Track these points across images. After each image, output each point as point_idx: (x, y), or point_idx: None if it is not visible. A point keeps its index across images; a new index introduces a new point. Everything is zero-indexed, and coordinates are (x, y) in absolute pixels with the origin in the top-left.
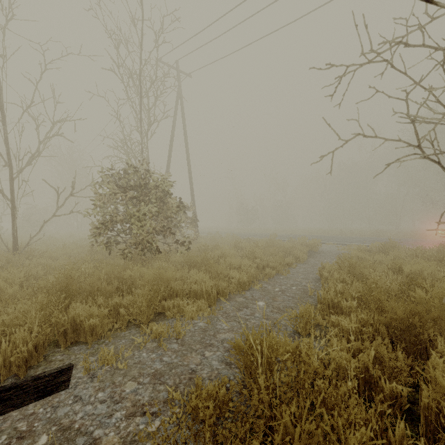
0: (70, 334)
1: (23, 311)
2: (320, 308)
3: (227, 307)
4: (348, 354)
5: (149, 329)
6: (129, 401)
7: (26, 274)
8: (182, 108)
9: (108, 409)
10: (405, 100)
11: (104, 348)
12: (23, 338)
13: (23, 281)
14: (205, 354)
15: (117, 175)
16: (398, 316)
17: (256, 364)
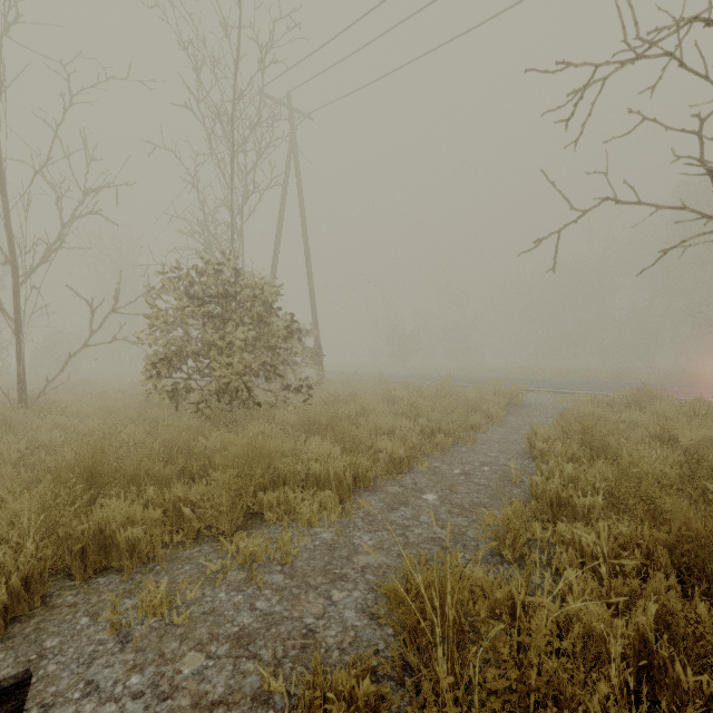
0: (93, 554)
1: (14, 511)
2: (537, 507)
3: (372, 504)
4: (608, 612)
5: (235, 546)
6: (187, 695)
7: (30, 444)
8: (297, 169)
9: (145, 712)
10: (696, 133)
11: (149, 584)
12: (3, 566)
13: (26, 455)
14: (332, 595)
15: (189, 278)
16: (694, 532)
17: (430, 636)
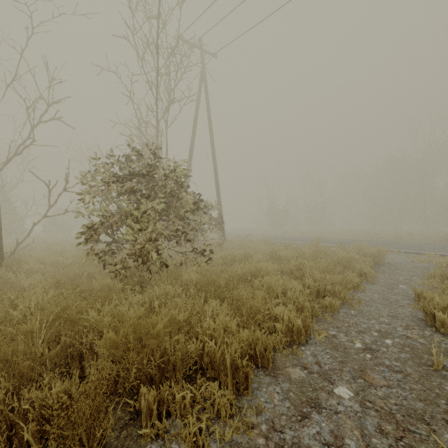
0: None
1: None
2: None
3: (275, 403)
4: None
5: None
6: None
7: None
8: (206, 92)
9: None
10: None
11: None
12: None
13: None
14: None
15: (118, 163)
16: None
17: None
